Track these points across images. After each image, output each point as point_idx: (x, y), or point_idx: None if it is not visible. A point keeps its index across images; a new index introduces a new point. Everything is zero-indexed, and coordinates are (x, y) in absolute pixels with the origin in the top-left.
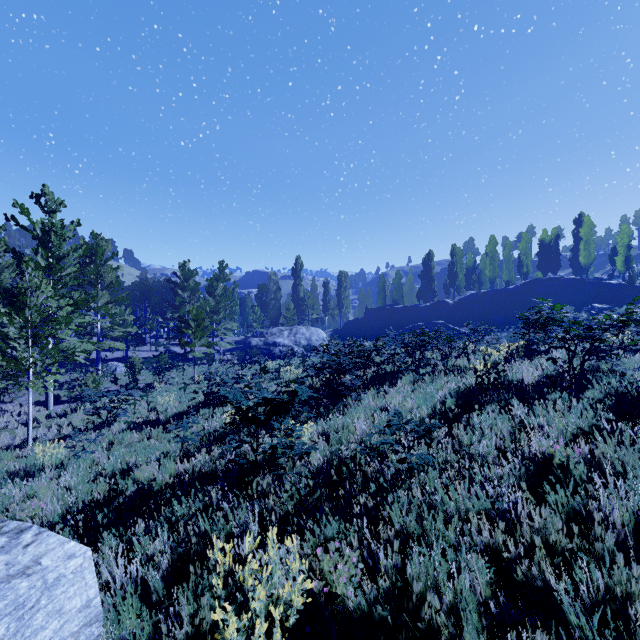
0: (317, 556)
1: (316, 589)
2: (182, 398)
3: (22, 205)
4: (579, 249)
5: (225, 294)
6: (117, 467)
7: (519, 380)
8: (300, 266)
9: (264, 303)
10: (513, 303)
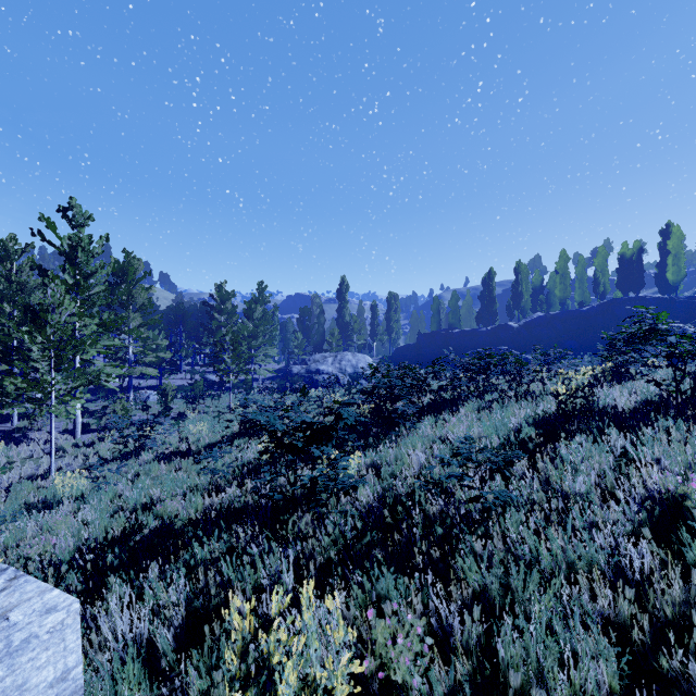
0: (367, 619)
1: (367, 671)
2: (216, 428)
3: (48, 219)
4: (666, 264)
5: (264, 318)
6: (140, 501)
7: (613, 406)
8: (345, 287)
9: (306, 328)
10: (588, 326)
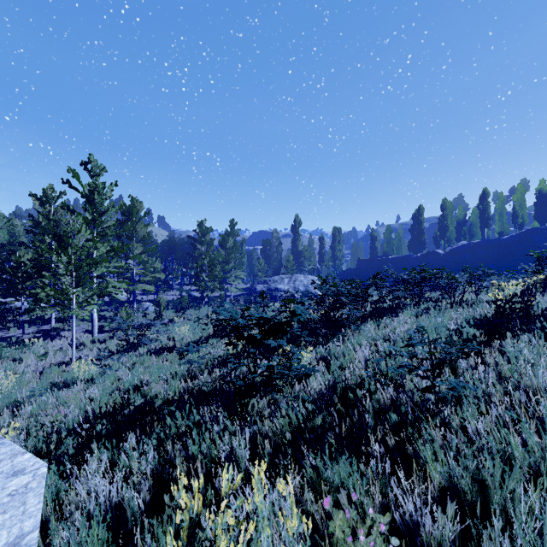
0: (321, 503)
1: None
2: (196, 330)
3: (74, 171)
4: None
5: (235, 247)
6: (134, 384)
7: None
8: (298, 223)
9: (267, 256)
10: (508, 252)
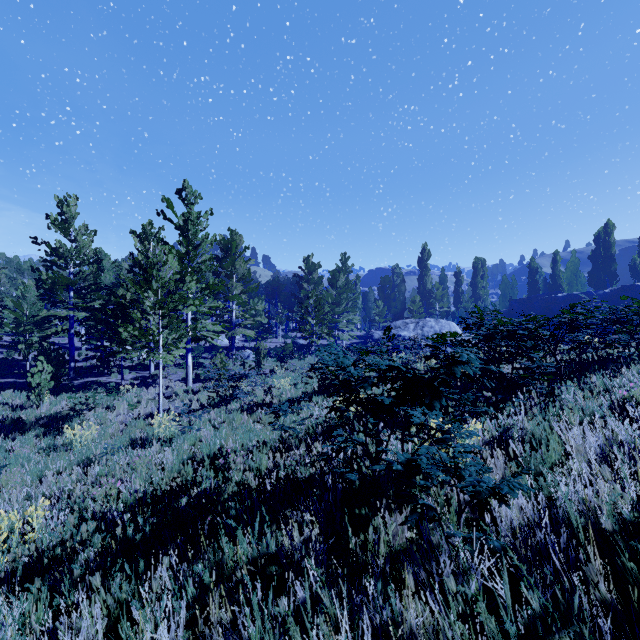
0: None
1: None
2: (298, 384)
3: (168, 200)
4: None
5: (347, 286)
6: (215, 450)
7: None
8: (427, 255)
9: (387, 296)
10: None
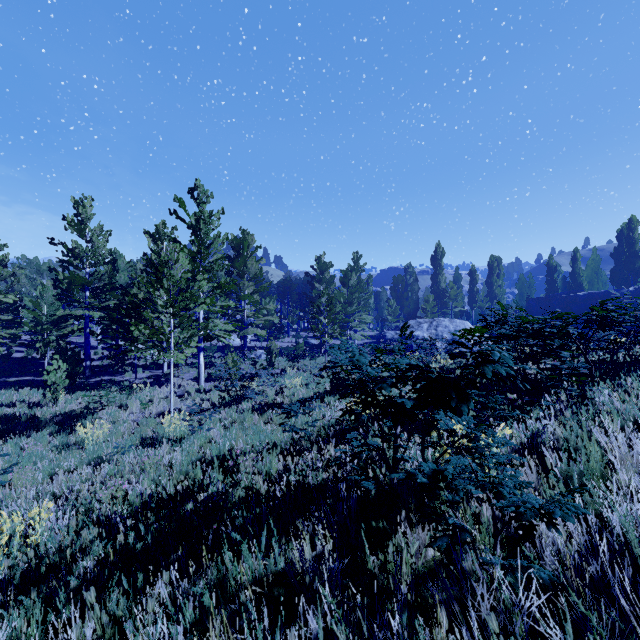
0: None
1: None
2: (310, 384)
3: (180, 199)
4: None
5: (359, 286)
6: (224, 451)
7: None
8: (441, 253)
9: (400, 296)
10: None
